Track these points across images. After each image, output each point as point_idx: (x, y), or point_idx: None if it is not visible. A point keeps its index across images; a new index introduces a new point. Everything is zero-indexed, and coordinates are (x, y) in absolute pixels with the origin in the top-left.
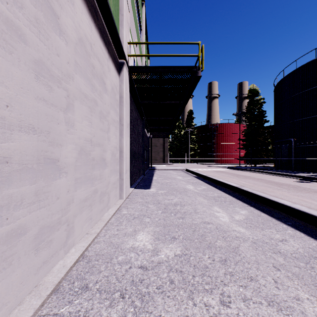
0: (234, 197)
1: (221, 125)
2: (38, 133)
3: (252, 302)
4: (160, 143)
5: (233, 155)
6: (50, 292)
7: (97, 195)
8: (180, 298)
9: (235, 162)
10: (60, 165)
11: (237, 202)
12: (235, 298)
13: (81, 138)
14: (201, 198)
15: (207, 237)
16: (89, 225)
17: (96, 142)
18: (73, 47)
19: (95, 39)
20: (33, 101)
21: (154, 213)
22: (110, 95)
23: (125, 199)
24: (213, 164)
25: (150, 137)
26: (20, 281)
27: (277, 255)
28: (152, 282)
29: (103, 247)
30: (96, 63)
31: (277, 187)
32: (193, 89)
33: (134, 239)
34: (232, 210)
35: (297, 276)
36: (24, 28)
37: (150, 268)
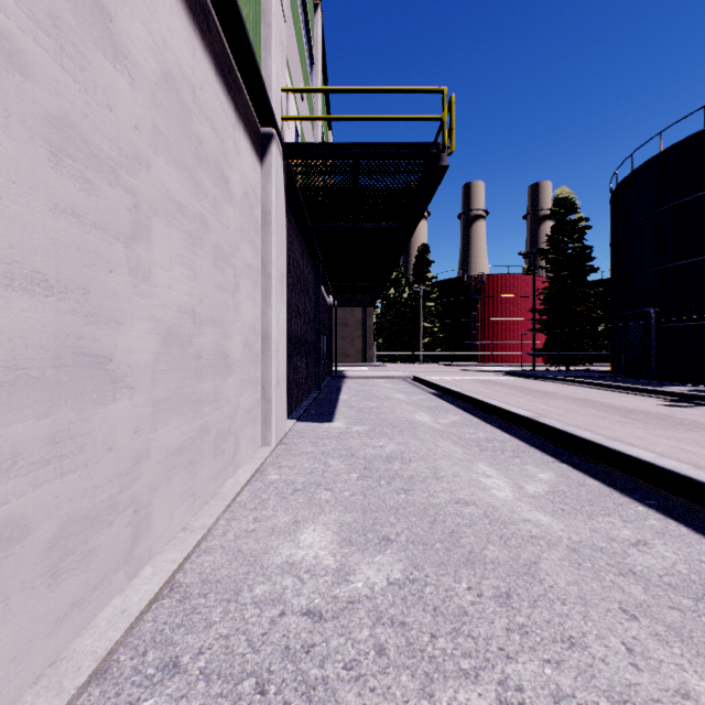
0: (523, 442)
1: (491, 279)
2: (58, 294)
3: (576, 704)
4: (356, 319)
5: (519, 346)
6: (86, 679)
7: (209, 439)
8: (401, 695)
9: (523, 361)
10: (115, 369)
11: (529, 452)
12: (535, 695)
13: (170, 307)
14: (449, 443)
15: (463, 536)
16: (190, 508)
17: (207, 316)
18: (149, 92)
19: (203, 78)
20: (45, 216)
21: (342, 479)
22: (239, 209)
23: (274, 447)
24: (475, 365)
25: (333, 305)
26: (8, 655)
27: (627, 581)
28: (335, 651)
29: (221, 562)
30: (207, 132)
31: (620, 419)
32: (430, 197)
33: (293, 542)
34: (518, 472)
35: (678, 632)
36: (20, 37)
37: (329, 616)
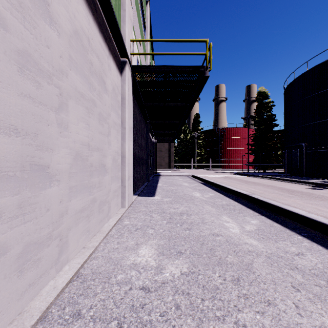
0: (244, 206)
1: (228, 129)
2: (22, 136)
3: None
4: (165, 148)
5: (241, 161)
6: (36, 321)
7: (96, 205)
8: None
9: (243, 168)
10: (50, 172)
11: (247, 210)
12: None
13: (77, 142)
14: (209, 206)
15: (216, 251)
16: (87, 237)
17: (95, 146)
18: (67, 40)
19: (93, 34)
20: (16, 98)
21: (159, 223)
22: (110, 96)
23: (127, 208)
24: (221, 169)
25: (155, 142)
26: None
27: (294, 272)
28: (155, 307)
29: (101, 263)
30: (95, 59)
31: (289, 195)
32: (200, 91)
33: (136, 254)
34: (242, 220)
35: (319, 297)
36: (4, 11)
37: (153, 290)
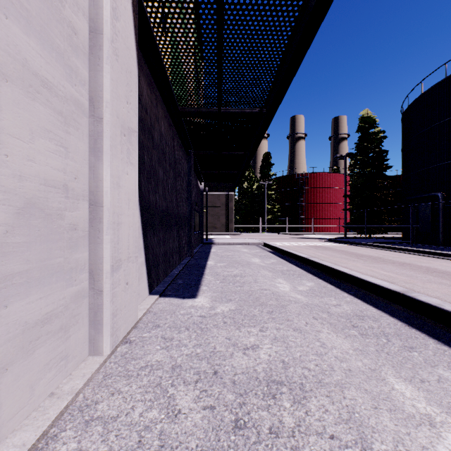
0: (396, 319)
1: (312, 175)
2: None
3: None
4: (222, 203)
5: (331, 221)
6: None
7: None
8: None
9: (334, 231)
10: None
11: (417, 338)
12: None
13: None
14: (329, 330)
15: None
16: None
17: None
18: None
19: None
20: None
21: None
22: None
23: (107, 356)
24: (302, 234)
25: (205, 191)
26: None
27: None
28: None
29: None
30: None
31: None
32: (299, 61)
33: None
34: (440, 386)
35: None
36: None
37: None
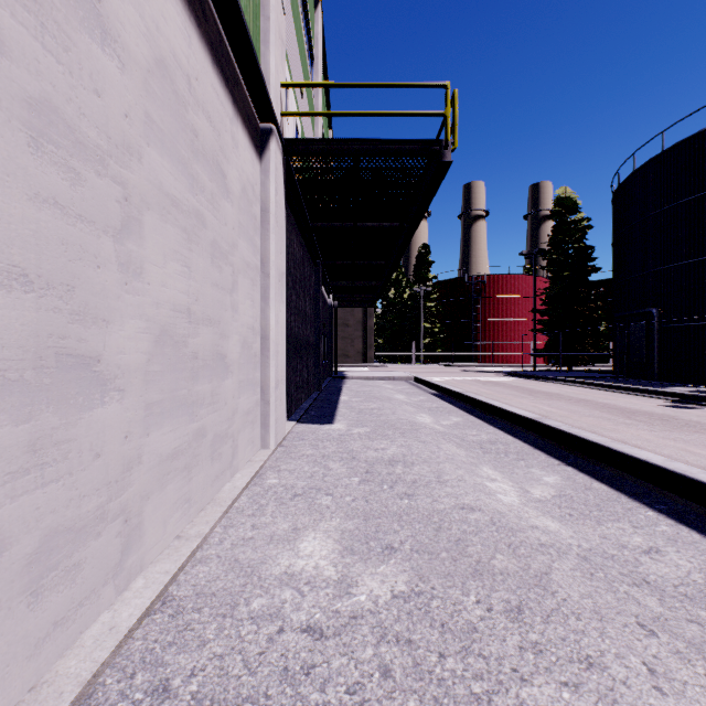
0: (527, 444)
1: (492, 279)
2: (39, 291)
3: None
4: (357, 320)
5: (520, 346)
6: None
7: (206, 443)
8: None
9: (524, 362)
10: (103, 371)
11: (533, 454)
12: None
13: (164, 306)
14: (452, 445)
15: (470, 545)
16: (185, 515)
17: (203, 315)
18: (141, 79)
19: (199, 68)
20: (23, 206)
21: (343, 483)
22: (237, 205)
23: (273, 450)
24: (475, 365)
25: (333, 305)
26: None
27: (642, 592)
28: (336, 672)
29: (216, 573)
30: (203, 124)
31: (625, 420)
32: (432, 195)
33: (293, 551)
34: (523, 475)
35: (699, 648)
36: None
37: (330, 633)
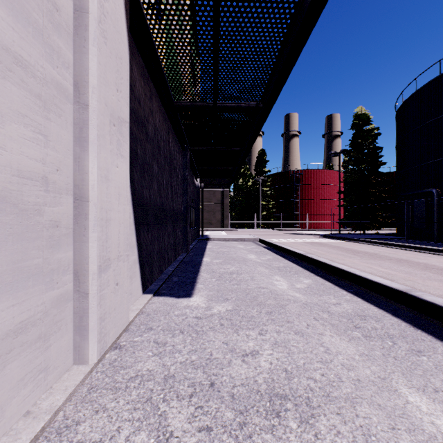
0: (400, 319)
1: (307, 172)
2: None
3: None
4: (217, 199)
5: (325, 217)
6: None
7: None
8: None
9: (328, 227)
10: None
11: (424, 340)
12: None
13: None
14: (332, 333)
15: None
16: None
17: None
18: None
19: None
20: None
21: None
22: None
23: (93, 365)
24: (297, 230)
25: (200, 187)
26: None
27: None
28: None
29: None
30: None
31: None
32: (298, 51)
33: None
34: None
35: None
36: None
37: None
